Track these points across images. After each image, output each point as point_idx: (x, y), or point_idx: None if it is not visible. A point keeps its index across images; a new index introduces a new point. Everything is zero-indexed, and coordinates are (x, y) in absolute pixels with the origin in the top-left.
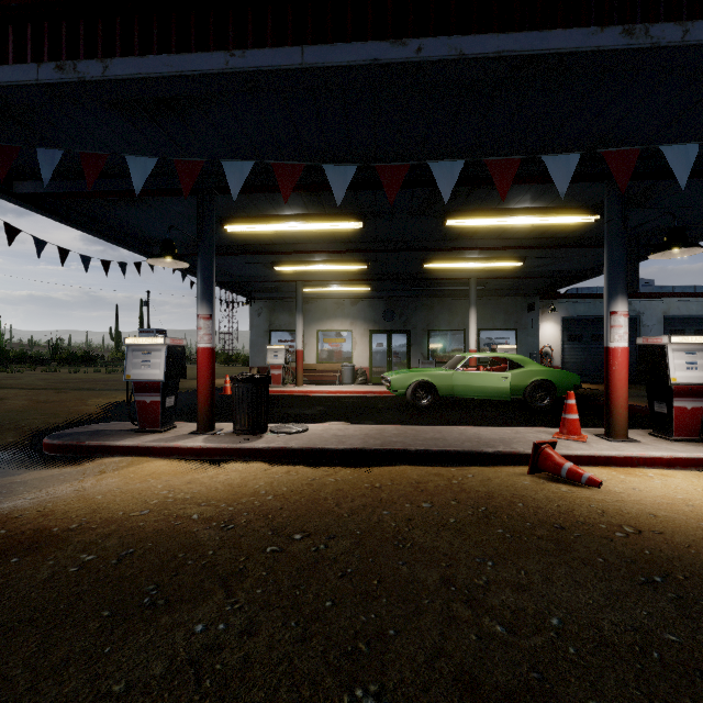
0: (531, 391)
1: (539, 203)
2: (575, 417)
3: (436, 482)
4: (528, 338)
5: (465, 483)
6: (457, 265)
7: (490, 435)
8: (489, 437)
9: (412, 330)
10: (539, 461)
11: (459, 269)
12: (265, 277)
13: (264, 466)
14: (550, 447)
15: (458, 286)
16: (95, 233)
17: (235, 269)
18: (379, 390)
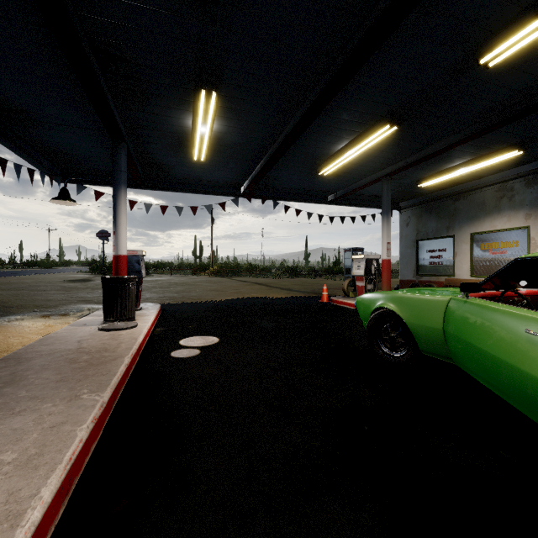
0: None
1: None
2: None
3: None
4: None
5: None
6: None
7: None
8: None
9: None
10: None
11: None
12: (354, 185)
13: None
14: None
15: None
16: (188, 192)
17: (320, 186)
18: None
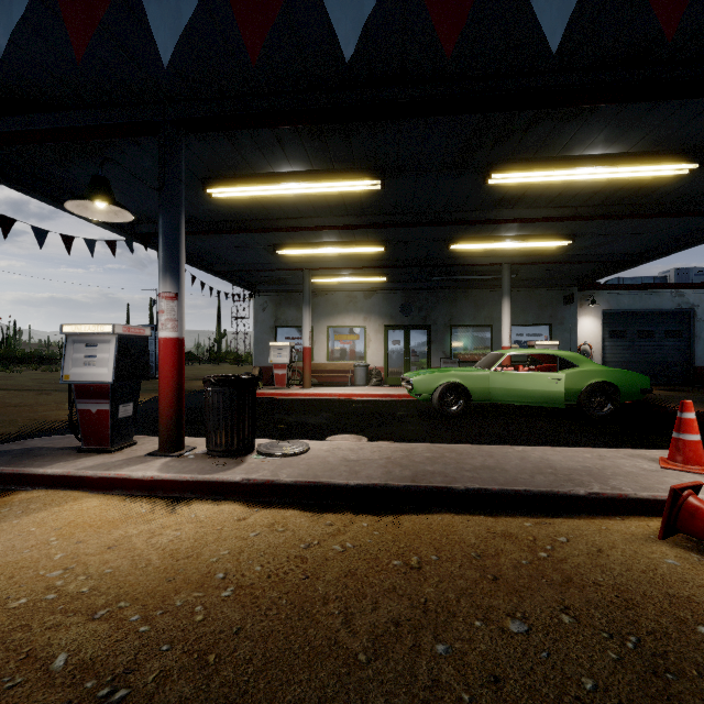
0: (587, 396)
1: (618, 147)
2: (696, 439)
3: (512, 556)
4: (565, 335)
5: (563, 560)
6: (491, 245)
7: (565, 462)
8: (566, 466)
9: (432, 325)
10: (681, 519)
11: (491, 253)
12: (267, 265)
13: (238, 510)
14: (695, 494)
15: (486, 274)
16: (51, 201)
17: (233, 255)
18: (397, 393)
